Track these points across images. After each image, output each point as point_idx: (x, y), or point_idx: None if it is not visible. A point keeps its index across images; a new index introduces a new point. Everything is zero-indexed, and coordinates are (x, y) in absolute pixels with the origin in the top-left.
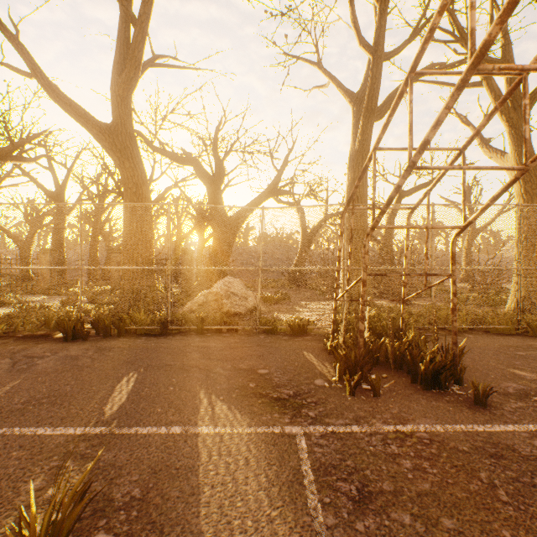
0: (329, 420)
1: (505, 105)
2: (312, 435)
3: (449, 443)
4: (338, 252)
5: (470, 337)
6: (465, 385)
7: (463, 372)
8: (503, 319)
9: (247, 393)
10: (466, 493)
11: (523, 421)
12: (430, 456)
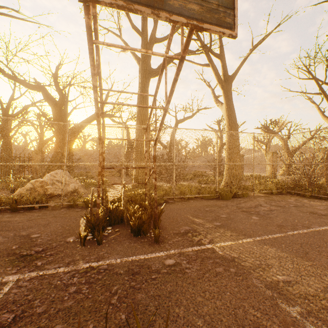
0: (48, 266)
1: (220, 78)
2: (22, 280)
3: (115, 269)
4: (103, 153)
5: (191, 202)
6: (160, 231)
7: (160, 223)
8: (210, 191)
9: (3, 254)
10: (93, 303)
11: (171, 249)
12: (94, 280)
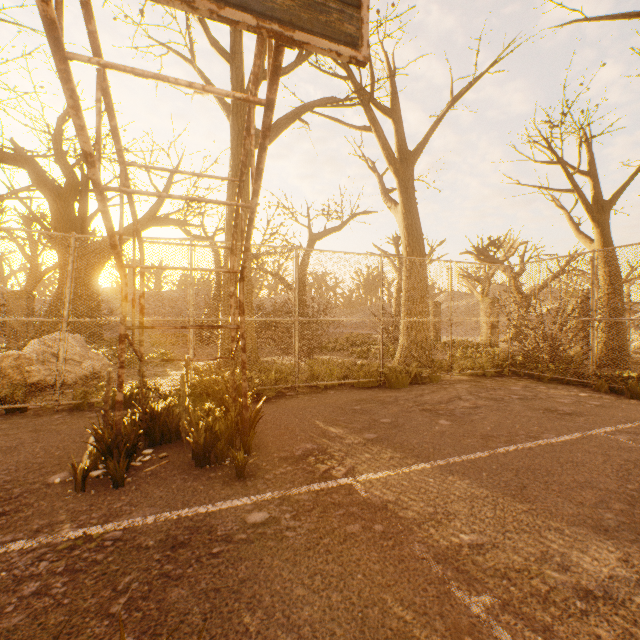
0: None
1: (392, 155)
2: None
3: (138, 539)
4: (140, 298)
5: (330, 394)
6: (253, 453)
7: (253, 438)
8: (369, 372)
9: None
10: (68, 616)
11: (267, 490)
12: (85, 566)
